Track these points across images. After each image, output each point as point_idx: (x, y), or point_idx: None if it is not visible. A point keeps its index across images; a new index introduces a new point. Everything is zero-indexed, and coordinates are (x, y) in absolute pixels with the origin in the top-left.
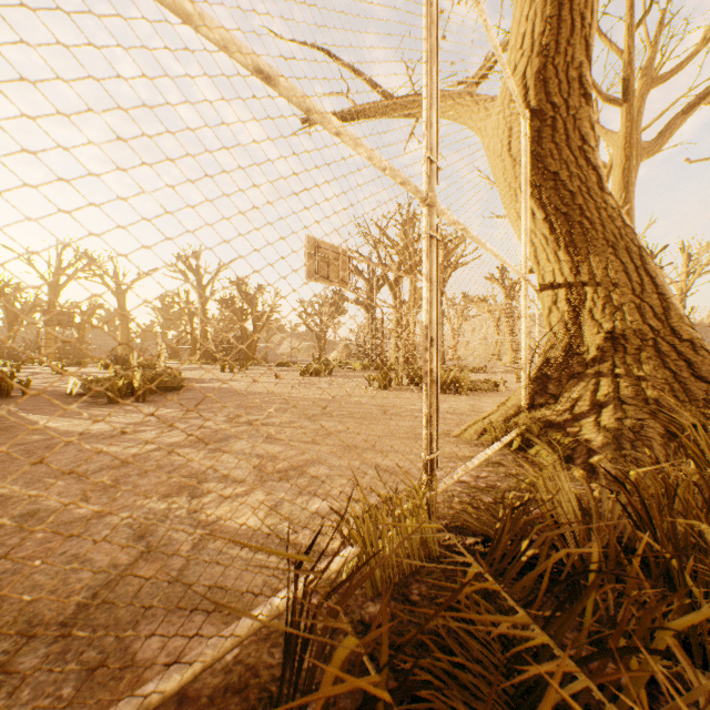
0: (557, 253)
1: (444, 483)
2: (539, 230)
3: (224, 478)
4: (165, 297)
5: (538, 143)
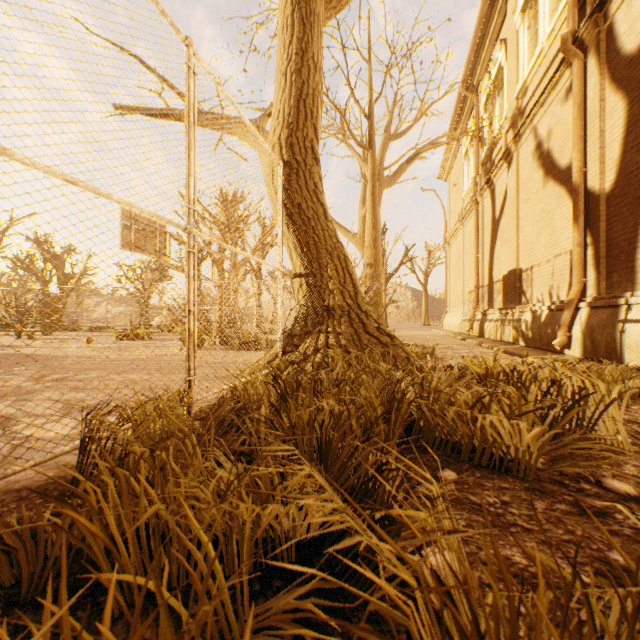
0: (302, 255)
1: (201, 395)
2: (292, 238)
3: (34, 415)
4: None
5: (289, 183)
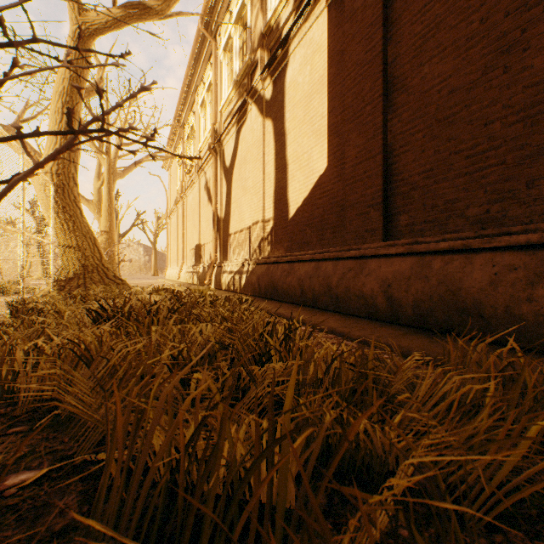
0: (66, 235)
1: None
2: (59, 225)
3: None
4: None
5: (58, 194)
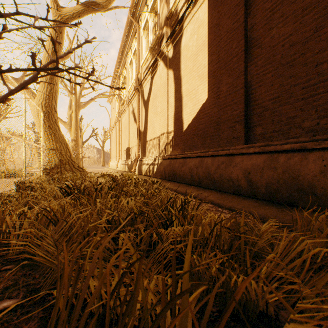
0: (50, 142)
1: None
2: (46, 136)
3: None
4: None
5: (46, 118)
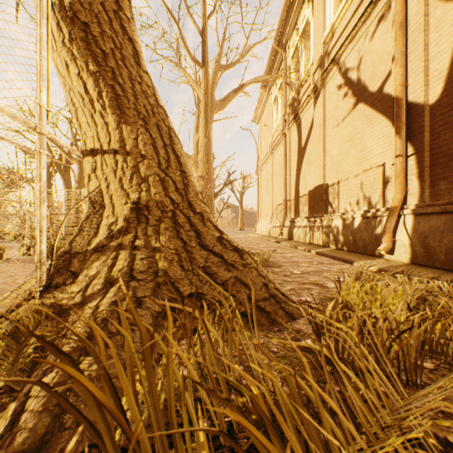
0: (94, 116)
1: None
2: (76, 87)
3: None
4: None
5: None
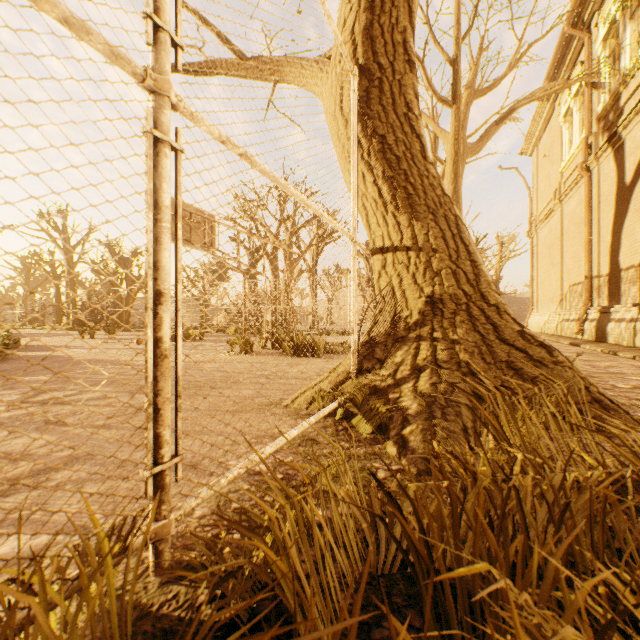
0: (386, 217)
1: (195, 497)
2: (370, 193)
3: None
4: (28, 258)
5: (367, 104)
